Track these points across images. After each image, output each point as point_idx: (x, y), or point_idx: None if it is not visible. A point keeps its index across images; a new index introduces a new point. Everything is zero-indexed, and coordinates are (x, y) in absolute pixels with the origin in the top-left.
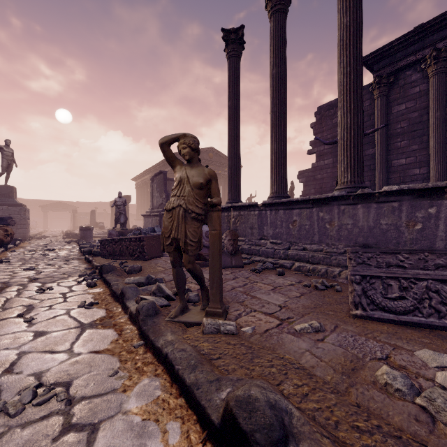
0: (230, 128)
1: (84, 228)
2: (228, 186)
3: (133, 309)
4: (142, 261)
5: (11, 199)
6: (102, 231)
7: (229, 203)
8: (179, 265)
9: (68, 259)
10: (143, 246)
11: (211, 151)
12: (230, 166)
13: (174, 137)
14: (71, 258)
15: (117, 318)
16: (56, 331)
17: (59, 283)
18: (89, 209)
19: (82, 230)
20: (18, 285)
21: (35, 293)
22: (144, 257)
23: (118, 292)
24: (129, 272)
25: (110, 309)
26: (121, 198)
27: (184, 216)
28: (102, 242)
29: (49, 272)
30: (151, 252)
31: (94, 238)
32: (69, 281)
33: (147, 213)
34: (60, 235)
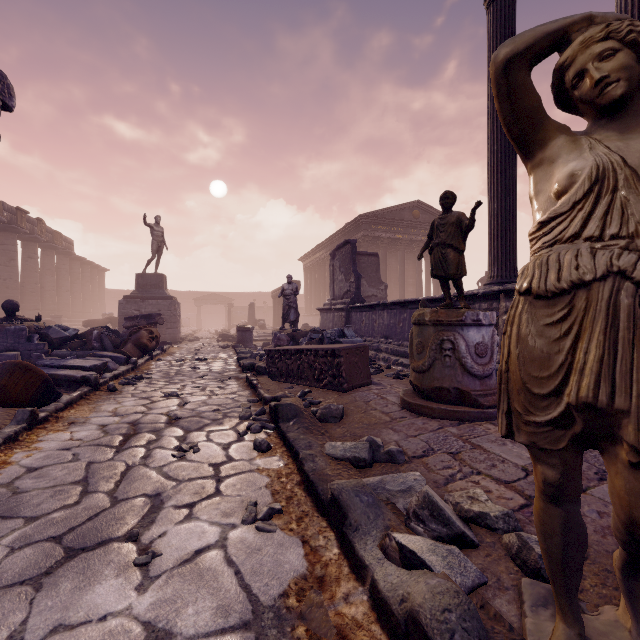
0: (494, 139)
1: (243, 329)
2: (490, 252)
3: (383, 583)
4: (337, 393)
5: (161, 290)
6: (263, 332)
7: (493, 284)
8: (575, 494)
9: (223, 377)
10: (339, 365)
11: (416, 208)
12: (494, 212)
13: (552, 29)
14: (227, 375)
15: (338, 592)
16: (194, 637)
17: (208, 432)
18: (247, 301)
19: (239, 330)
20: (150, 431)
21: (171, 458)
22: (340, 385)
23: (322, 490)
24: (322, 419)
25: (309, 539)
26: (291, 284)
27: (639, 318)
28: (269, 353)
29: (197, 405)
30: (353, 377)
31: (254, 342)
32: (224, 429)
33: (325, 306)
34: (214, 335)
